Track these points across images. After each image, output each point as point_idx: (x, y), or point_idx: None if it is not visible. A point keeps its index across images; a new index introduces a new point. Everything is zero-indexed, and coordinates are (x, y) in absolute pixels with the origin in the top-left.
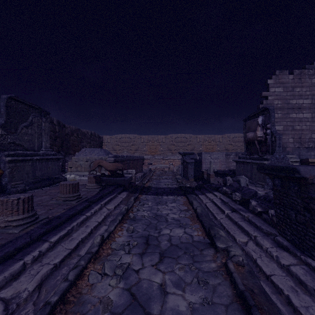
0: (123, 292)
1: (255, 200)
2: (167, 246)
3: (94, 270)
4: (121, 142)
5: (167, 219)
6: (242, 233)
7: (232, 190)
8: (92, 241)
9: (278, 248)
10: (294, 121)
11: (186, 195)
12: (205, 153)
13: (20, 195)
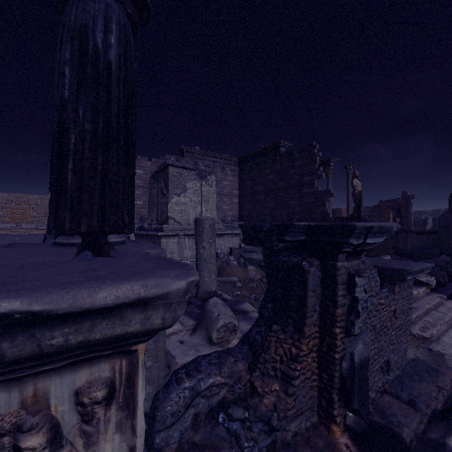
0: None
1: None
2: None
3: None
4: None
5: None
6: None
7: None
8: None
9: None
10: None
11: None
12: None
13: None
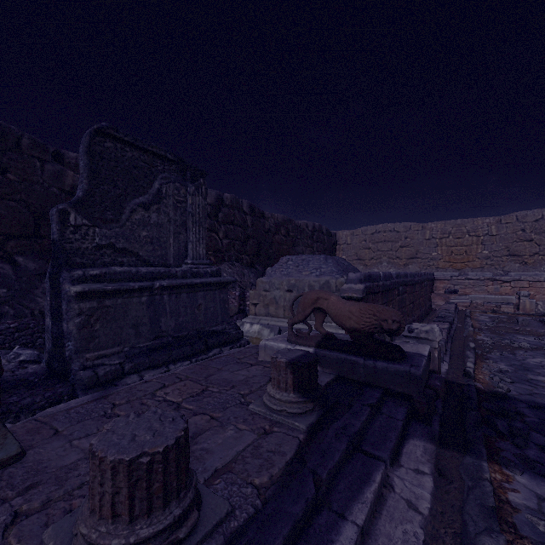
0: None
1: None
2: None
3: None
4: (374, 243)
5: None
6: None
7: None
8: None
9: None
10: None
11: None
12: None
13: None
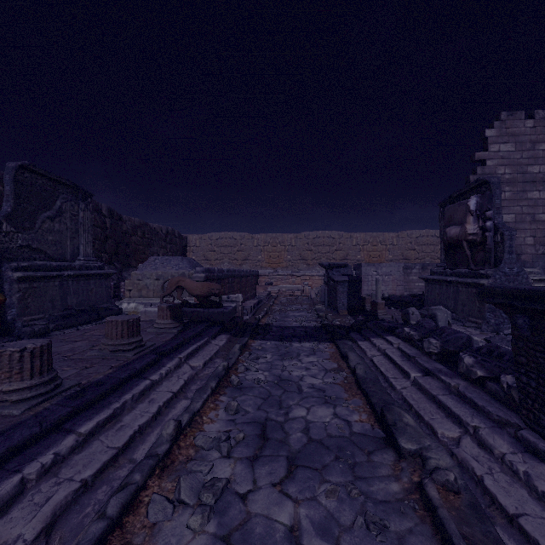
0: (215, 544)
1: (470, 354)
2: (302, 443)
3: (160, 494)
4: (218, 247)
5: (300, 387)
6: (448, 419)
7: (421, 333)
8: (159, 431)
9: (528, 456)
10: (535, 206)
11: (335, 341)
12: (367, 265)
13: (28, 342)
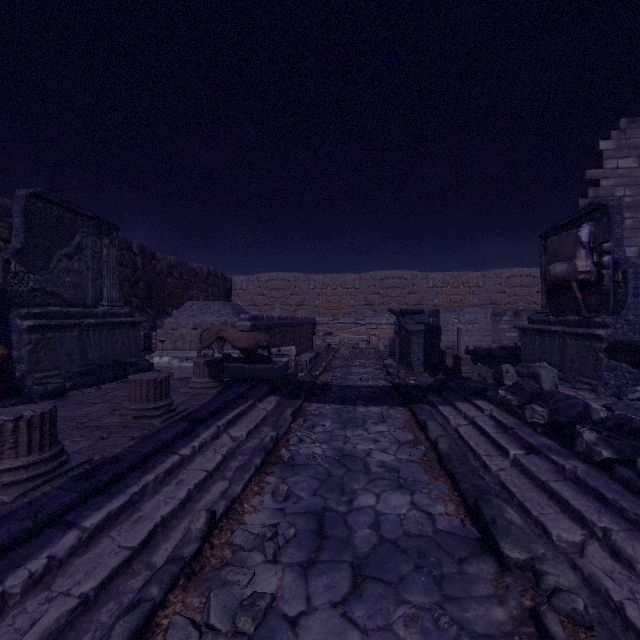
0: None
1: (591, 428)
2: (371, 543)
3: (183, 615)
4: (269, 290)
5: (367, 465)
6: (565, 516)
7: (521, 397)
8: (187, 523)
9: None
10: None
11: (410, 406)
12: (446, 312)
13: (27, 408)
